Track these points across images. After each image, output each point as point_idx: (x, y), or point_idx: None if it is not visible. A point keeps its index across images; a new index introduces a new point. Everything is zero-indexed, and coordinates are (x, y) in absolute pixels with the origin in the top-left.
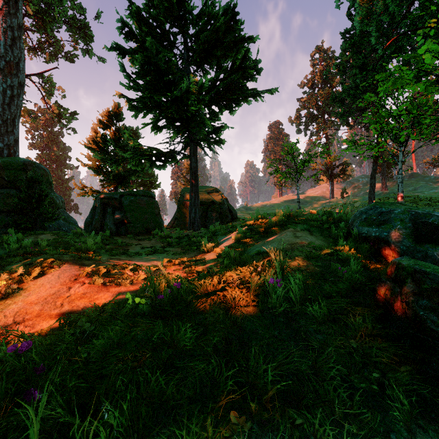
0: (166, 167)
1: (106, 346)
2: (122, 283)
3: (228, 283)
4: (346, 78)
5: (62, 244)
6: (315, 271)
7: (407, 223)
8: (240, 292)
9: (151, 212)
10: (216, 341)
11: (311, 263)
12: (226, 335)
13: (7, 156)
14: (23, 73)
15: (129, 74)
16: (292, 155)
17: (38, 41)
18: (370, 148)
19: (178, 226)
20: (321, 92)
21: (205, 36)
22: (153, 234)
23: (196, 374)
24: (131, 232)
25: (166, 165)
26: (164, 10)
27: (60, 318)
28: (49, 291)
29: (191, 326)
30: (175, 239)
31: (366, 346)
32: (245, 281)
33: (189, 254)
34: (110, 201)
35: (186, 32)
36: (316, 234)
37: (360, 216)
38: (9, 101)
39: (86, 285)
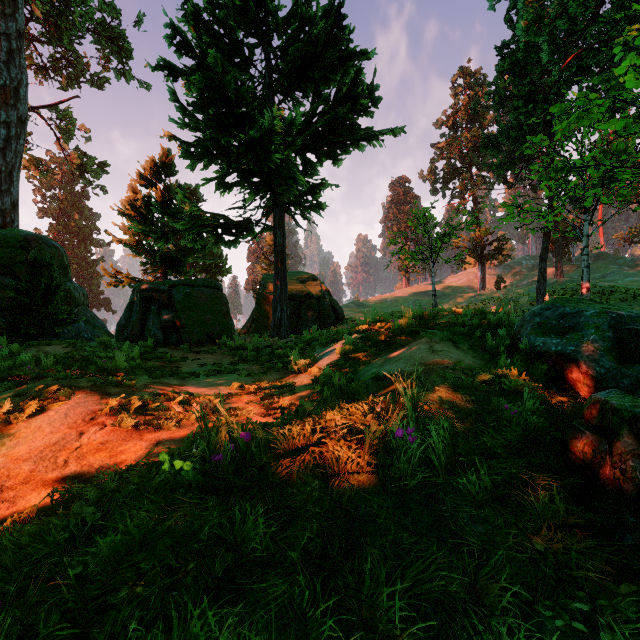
0: (238, 243)
1: (120, 550)
2: (164, 425)
3: (329, 431)
4: (504, 114)
5: (78, 361)
6: (467, 410)
7: (605, 331)
8: (347, 448)
9: (216, 310)
10: (306, 541)
11: (460, 397)
12: (324, 529)
13: (1, 227)
14: (25, 104)
15: (183, 105)
16: (425, 226)
17: (50, 57)
18: (540, 216)
19: (256, 331)
20: (466, 134)
21: (296, 50)
22: (218, 343)
23: (270, 606)
24: (186, 340)
25: (238, 241)
26: (235, 11)
27: (54, 491)
28: (49, 438)
29: (265, 510)
30: (251, 351)
31: (559, 546)
32: (356, 428)
33: (272, 374)
34: (154, 294)
35: (268, 44)
36: (464, 347)
37: (531, 319)
38: (4, 146)
39: (108, 428)
